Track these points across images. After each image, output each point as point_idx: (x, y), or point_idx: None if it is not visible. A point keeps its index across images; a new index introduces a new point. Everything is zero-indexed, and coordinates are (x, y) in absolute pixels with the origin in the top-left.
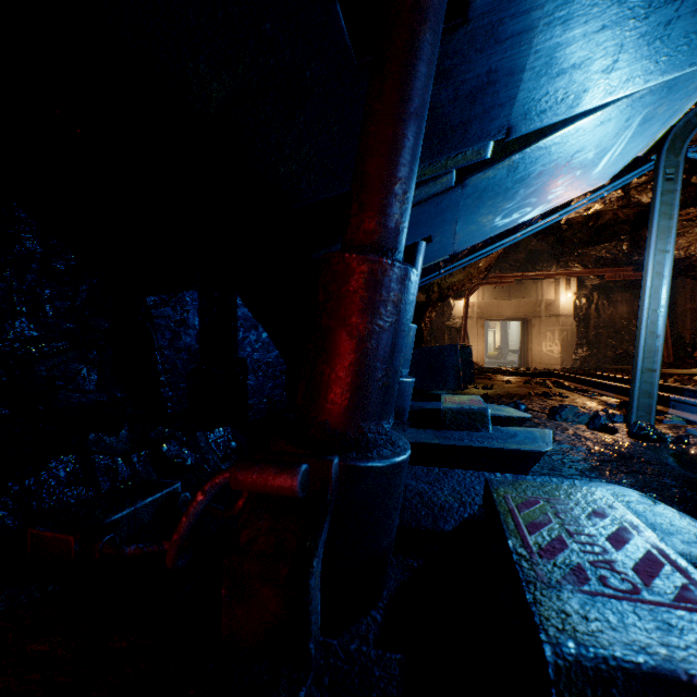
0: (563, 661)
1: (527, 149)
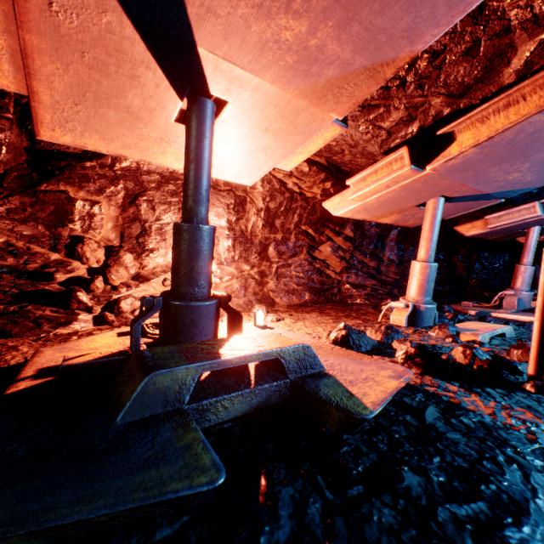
0: None
1: None
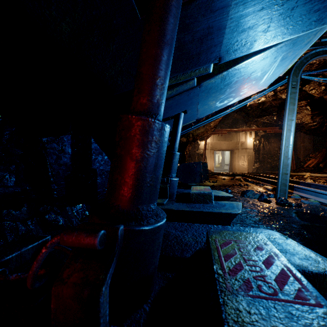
0: None
1: (230, 69)
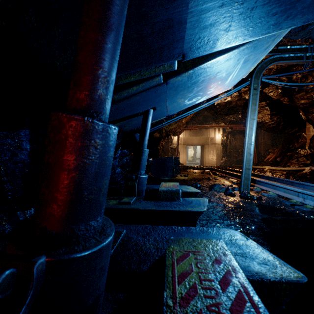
0: None
1: (195, 68)
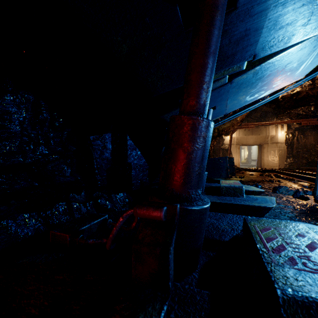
0: (286, 297)
1: (263, 64)
